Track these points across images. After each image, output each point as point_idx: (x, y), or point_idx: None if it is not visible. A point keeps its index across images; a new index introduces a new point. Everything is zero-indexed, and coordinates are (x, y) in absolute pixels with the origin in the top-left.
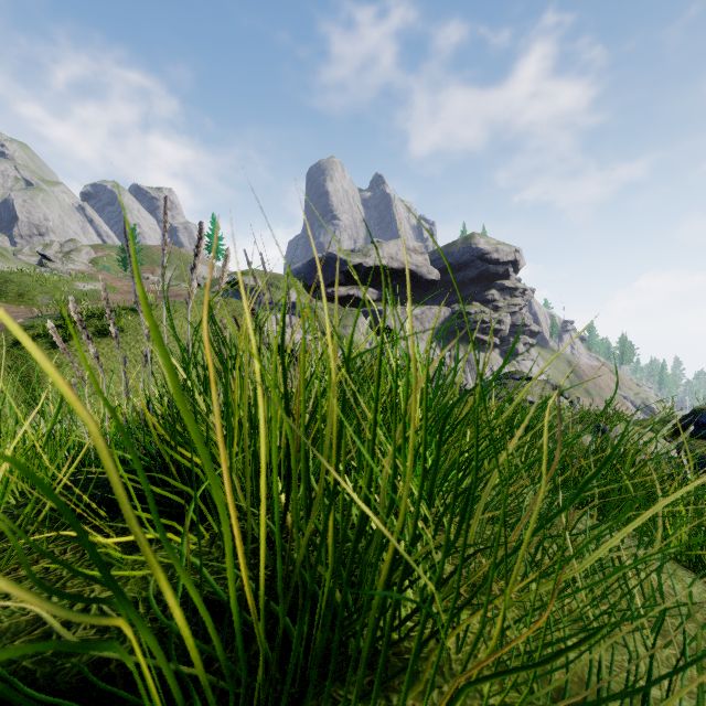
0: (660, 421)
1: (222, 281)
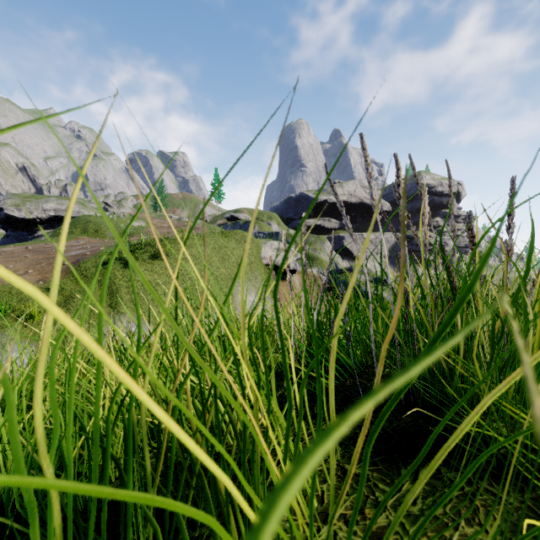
0: None
1: (425, 211)
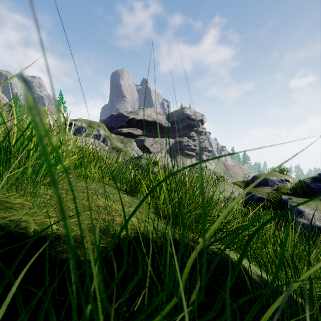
0: (241, 182)
1: None
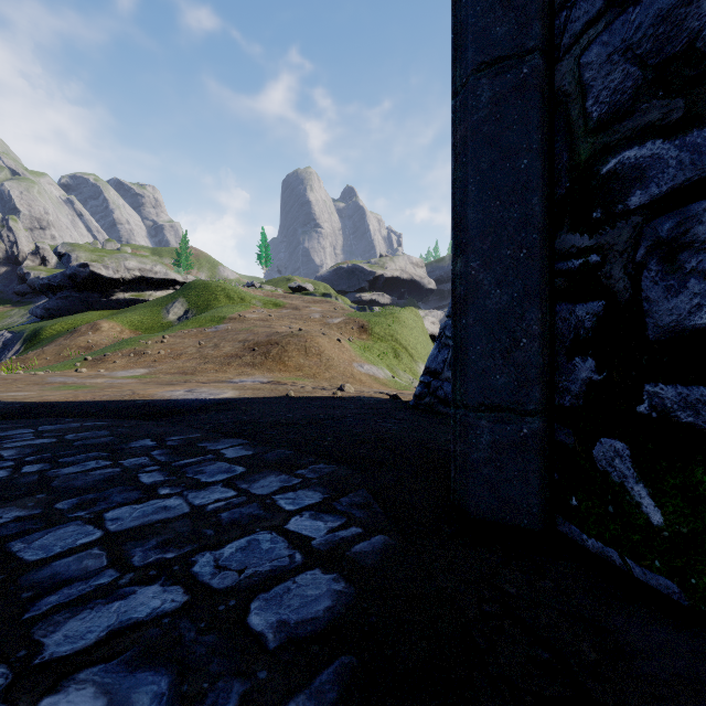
0: None
1: None
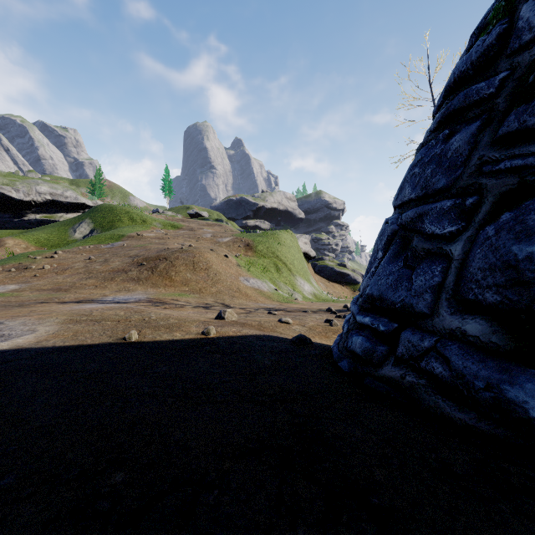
0: None
1: None
